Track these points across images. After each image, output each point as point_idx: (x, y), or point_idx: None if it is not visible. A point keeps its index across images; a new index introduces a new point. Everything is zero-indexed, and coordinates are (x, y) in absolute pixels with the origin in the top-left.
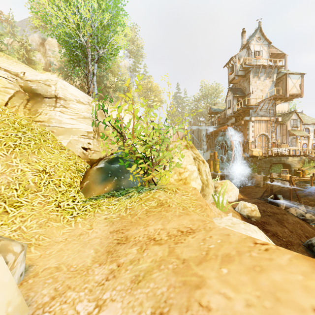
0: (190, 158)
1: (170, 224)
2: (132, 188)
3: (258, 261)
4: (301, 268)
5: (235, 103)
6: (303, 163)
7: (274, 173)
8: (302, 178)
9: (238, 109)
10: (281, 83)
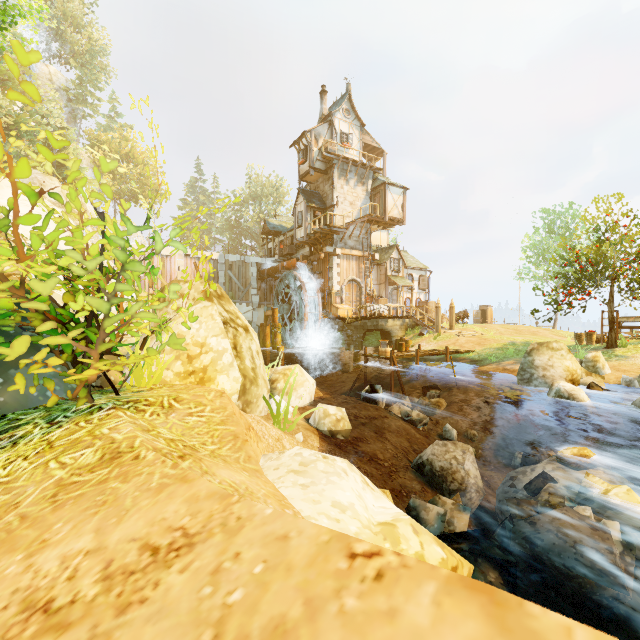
0: (215, 321)
1: (122, 527)
2: (34, 409)
3: (362, 632)
4: (466, 631)
5: (309, 218)
6: (407, 329)
7: (370, 347)
8: (406, 354)
9: (315, 230)
10: (378, 198)
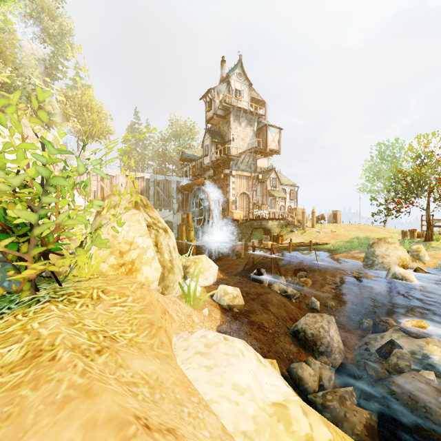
0: (141, 225)
1: None
2: None
3: None
4: None
5: (213, 149)
6: (282, 227)
7: (255, 240)
8: (282, 245)
9: (217, 158)
10: (261, 135)
